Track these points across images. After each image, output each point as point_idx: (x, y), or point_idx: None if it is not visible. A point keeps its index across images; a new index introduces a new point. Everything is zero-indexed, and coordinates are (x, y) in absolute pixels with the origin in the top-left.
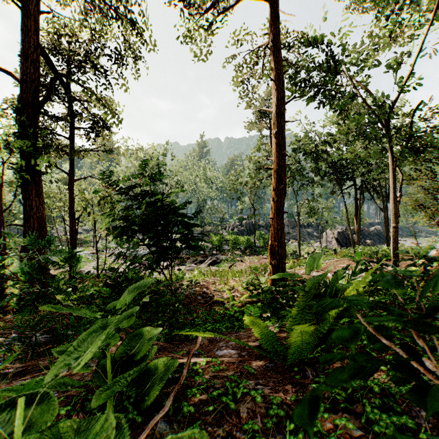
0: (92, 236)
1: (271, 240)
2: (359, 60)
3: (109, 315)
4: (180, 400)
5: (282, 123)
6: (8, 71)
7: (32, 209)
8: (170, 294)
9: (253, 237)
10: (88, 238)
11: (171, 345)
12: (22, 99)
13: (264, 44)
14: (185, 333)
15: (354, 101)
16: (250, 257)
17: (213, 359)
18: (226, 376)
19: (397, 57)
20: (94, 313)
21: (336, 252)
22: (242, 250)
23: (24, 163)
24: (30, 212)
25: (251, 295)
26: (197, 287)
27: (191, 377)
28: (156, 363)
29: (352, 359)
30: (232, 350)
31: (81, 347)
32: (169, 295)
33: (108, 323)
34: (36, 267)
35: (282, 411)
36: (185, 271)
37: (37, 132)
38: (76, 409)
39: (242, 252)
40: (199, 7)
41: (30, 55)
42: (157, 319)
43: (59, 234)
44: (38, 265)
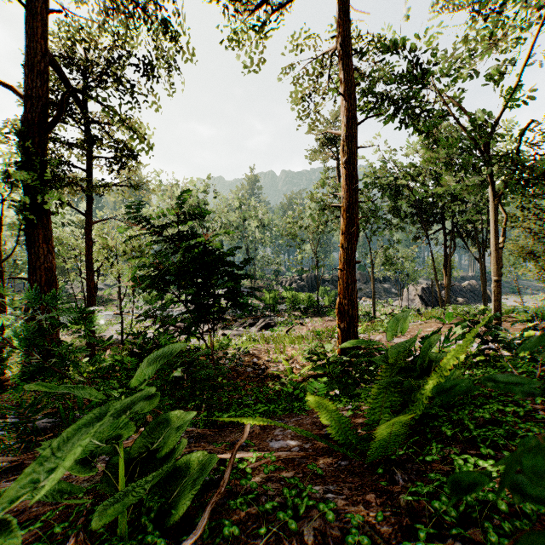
0: (116, 293)
1: (339, 297)
2: (451, 69)
3: (132, 392)
4: (221, 513)
5: (354, 148)
6: (9, 85)
7: (39, 258)
8: (211, 365)
9: (316, 294)
10: (111, 295)
11: (212, 432)
12: (26, 120)
13: (330, 50)
14: (228, 419)
15: (442, 124)
16: (312, 319)
17: (266, 454)
18: (283, 478)
19: (499, 65)
20: (111, 390)
21: (420, 312)
22: (302, 311)
23: (28, 200)
24: (36, 263)
25: (315, 368)
26: (246, 357)
27: (235, 479)
28: (188, 460)
29: (516, 491)
30: (291, 440)
31: (61, 451)
32: (210, 366)
33: (107, 412)
34: (36, 330)
35: (366, 537)
36: (231, 336)
37: (45, 161)
38: (76, 525)
39: (302, 312)
40: (248, 2)
41: (36, 64)
42: (192, 399)
43: (75, 290)
44: (38, 327)
